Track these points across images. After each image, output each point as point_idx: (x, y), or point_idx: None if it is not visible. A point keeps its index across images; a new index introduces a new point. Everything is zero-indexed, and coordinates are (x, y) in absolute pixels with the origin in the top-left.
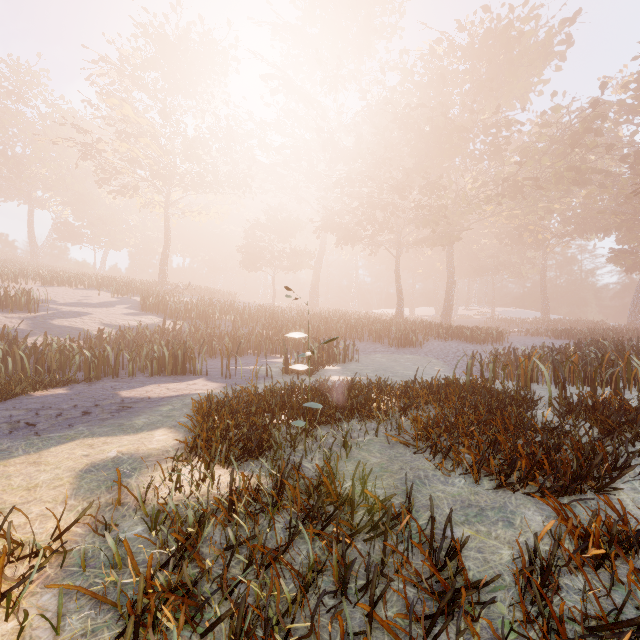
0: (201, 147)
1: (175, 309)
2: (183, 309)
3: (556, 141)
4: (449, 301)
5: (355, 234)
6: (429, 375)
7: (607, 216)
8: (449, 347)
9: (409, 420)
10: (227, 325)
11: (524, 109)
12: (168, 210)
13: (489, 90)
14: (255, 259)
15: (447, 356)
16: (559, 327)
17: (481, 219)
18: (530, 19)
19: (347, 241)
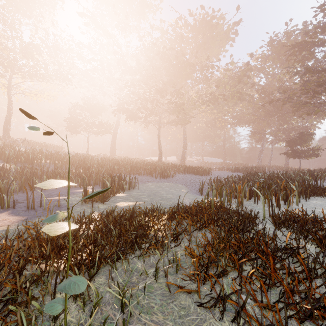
0: (35, 50)
1: (8, 155)
2: (16, 155)
3: (231, 78)
4: (184, 153)
5: (136, 115)
6: (182, 197)
7: (249, 117)
8: (187, 177)
9: (181, 247)
10: (51, 166)
11: (219, 59)
12: (10, 89)
13: (203, 48)
14: (75, 126)
15: (187, 182)
16: (231, 166)
17: (199, 113)
18: (221, 18)
19: (132, 118)
